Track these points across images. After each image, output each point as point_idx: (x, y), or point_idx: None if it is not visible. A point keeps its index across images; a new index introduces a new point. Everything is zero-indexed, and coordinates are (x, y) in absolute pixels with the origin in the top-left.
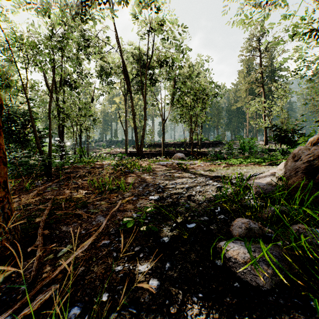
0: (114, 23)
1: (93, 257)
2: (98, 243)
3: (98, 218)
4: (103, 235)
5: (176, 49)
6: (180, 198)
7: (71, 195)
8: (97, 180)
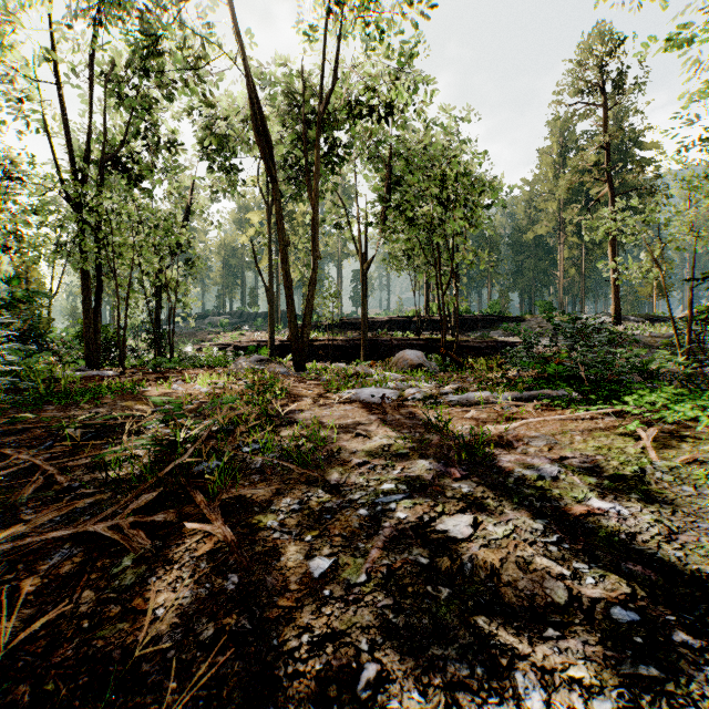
0: None
1: None
2: None
3: None
4: None
5: (402, 62)
6: None
7: None
8: None
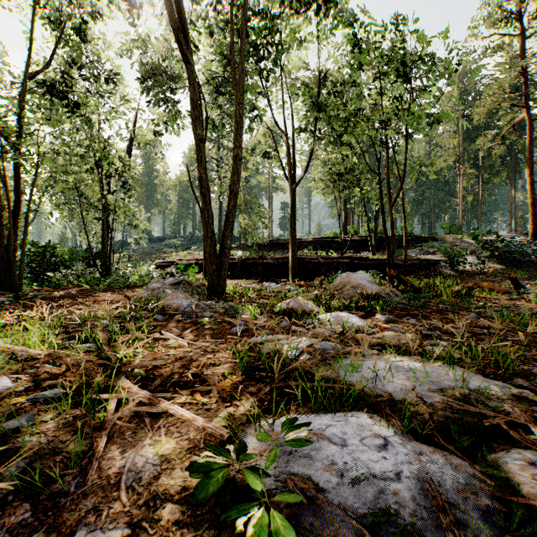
0: None
1: None
2: None
3: None
4: None
5: None
6: None
7: None
8: None
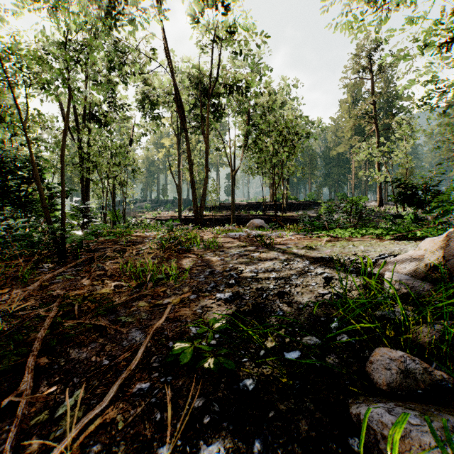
0: (162, 29)
1: (118, 421)
2: (130, 389)
3: (133, 334)
4: (139, 370)
5: (252, 67)
6: (266, 297)
7: (91, 290)
8: (135, 262)
